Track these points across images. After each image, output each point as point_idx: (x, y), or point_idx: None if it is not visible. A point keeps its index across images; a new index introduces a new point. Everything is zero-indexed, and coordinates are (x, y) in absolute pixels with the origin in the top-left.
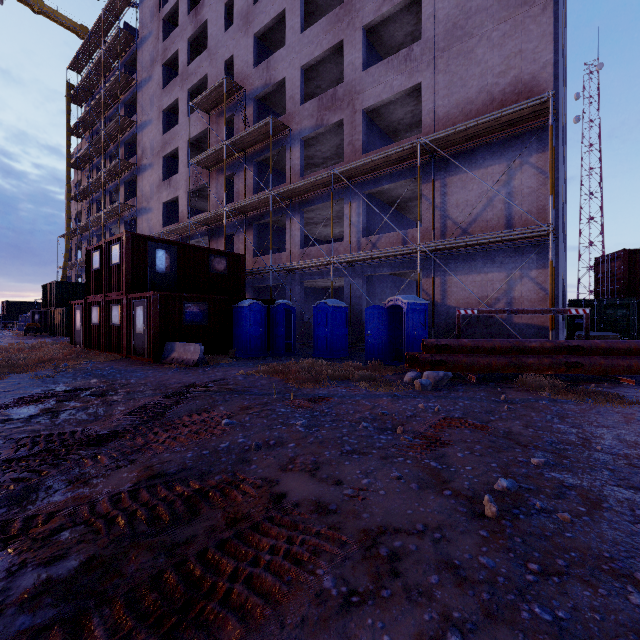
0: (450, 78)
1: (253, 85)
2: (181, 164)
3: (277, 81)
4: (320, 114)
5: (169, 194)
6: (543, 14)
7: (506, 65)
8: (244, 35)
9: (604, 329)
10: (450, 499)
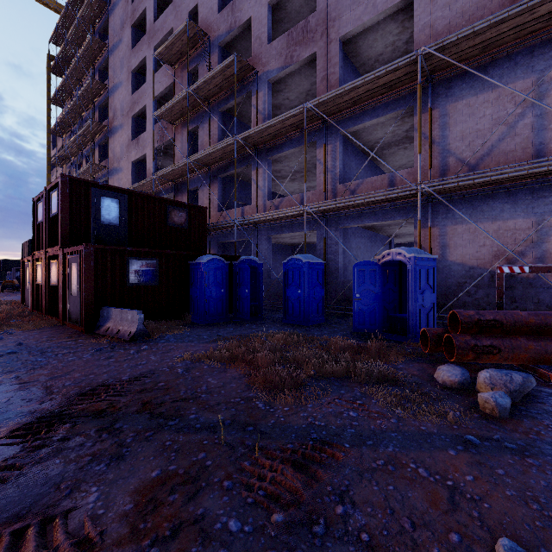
0: None
1: (218, 31)
2: (148, 122)
3: (242, 22)
4: (289, 50)
5: (137, 153)
6: None
7: None
8: None
9: None
10: None
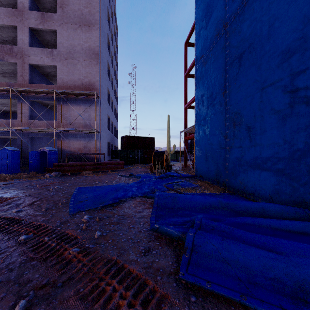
0: (68, 70)
1: None
2: None
3: None
4: (2, 54)
5: None
6: (97, 65)
7: (87, 75)
8: None
9: (120, 158)
10: (45, 190)
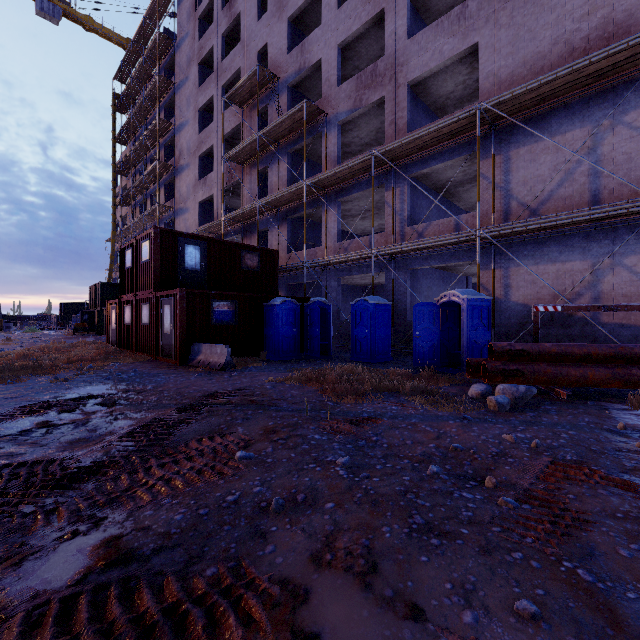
0: (515, 32)
1: (287, 72)
2: (216, 162)
3: (312, 64)
4: (358, 94)
5: (204, 193)
6: None
7: (591, 5)
8: (277, 21)
9: None
10: None
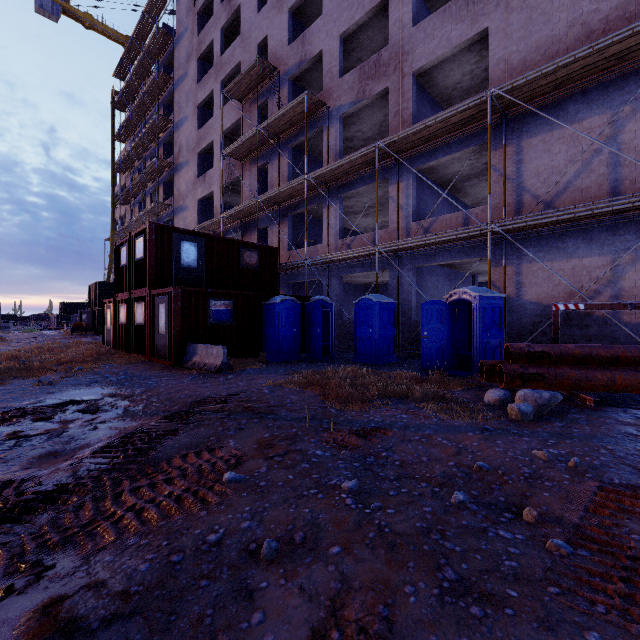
0: (528, 15)
1: (287, 64)
2: (215, 158)
3: (313, 56)
4: (361, 85)
5: (204, 190)
6: None
7: None
8: (278, 12)
9: None
10: None
